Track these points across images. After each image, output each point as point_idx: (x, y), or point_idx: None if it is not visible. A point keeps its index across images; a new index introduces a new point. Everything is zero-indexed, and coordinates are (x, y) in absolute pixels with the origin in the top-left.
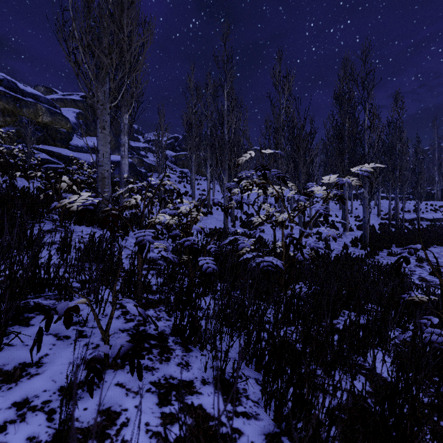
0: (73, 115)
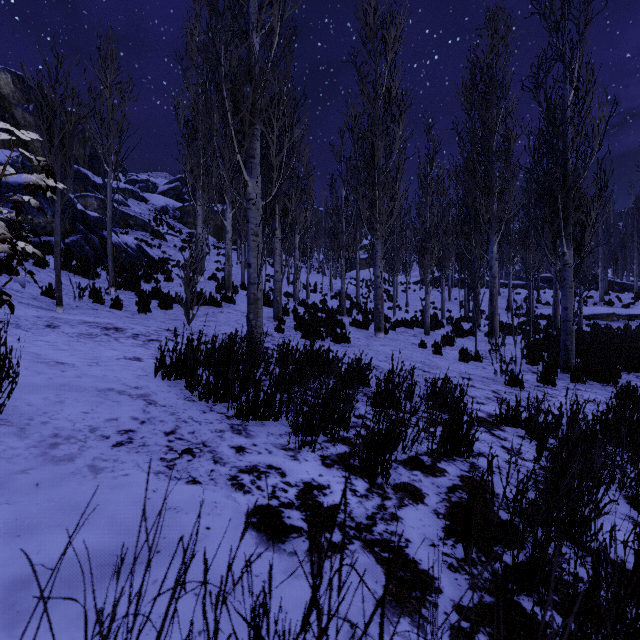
0: None
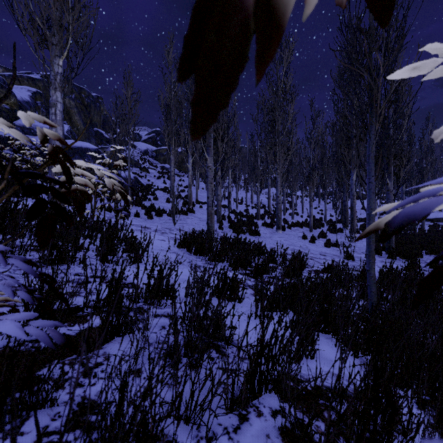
0: (27, 93)
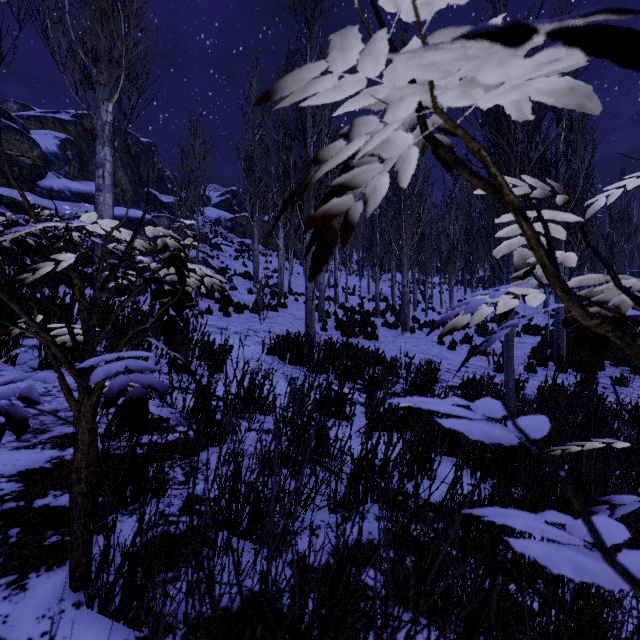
0: (53, 141)
